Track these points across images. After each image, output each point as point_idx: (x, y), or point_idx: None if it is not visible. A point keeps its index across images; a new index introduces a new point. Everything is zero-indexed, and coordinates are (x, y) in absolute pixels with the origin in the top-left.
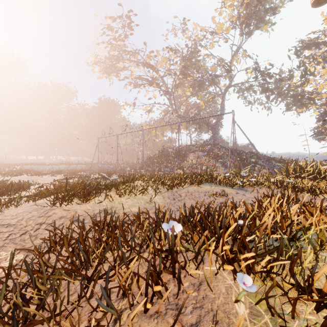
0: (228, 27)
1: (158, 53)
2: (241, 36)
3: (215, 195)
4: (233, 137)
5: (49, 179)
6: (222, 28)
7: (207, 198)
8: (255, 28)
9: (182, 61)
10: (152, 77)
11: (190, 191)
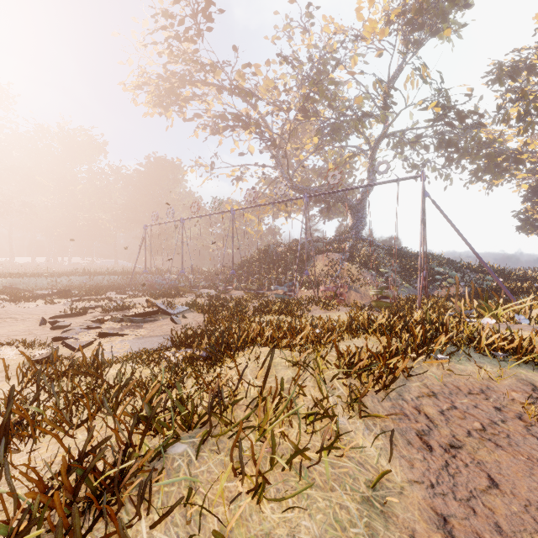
0: (384, 29)
1: (258, 71)
2: (406, 46)
3: (535, 410)
4: (424, 226)
5: (37, 313)
6: (374, 29)
7: (531, 431)
8: (430, 32)
9: (301, 87)
10: (248, 113)
11: (439, 391)
